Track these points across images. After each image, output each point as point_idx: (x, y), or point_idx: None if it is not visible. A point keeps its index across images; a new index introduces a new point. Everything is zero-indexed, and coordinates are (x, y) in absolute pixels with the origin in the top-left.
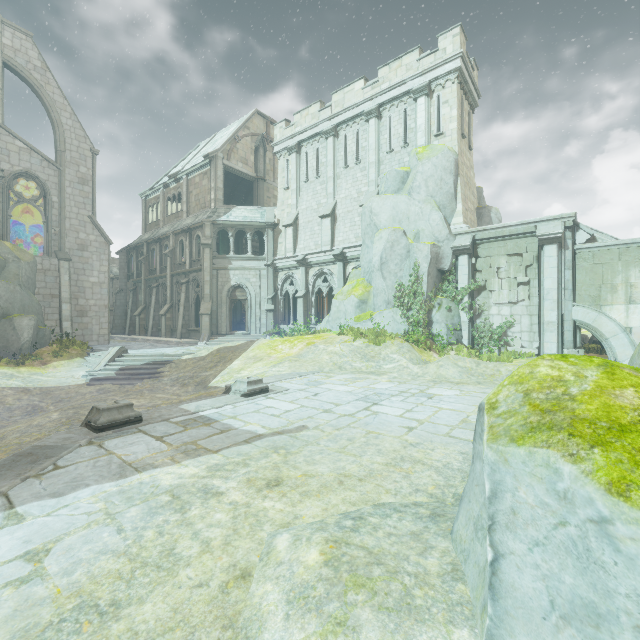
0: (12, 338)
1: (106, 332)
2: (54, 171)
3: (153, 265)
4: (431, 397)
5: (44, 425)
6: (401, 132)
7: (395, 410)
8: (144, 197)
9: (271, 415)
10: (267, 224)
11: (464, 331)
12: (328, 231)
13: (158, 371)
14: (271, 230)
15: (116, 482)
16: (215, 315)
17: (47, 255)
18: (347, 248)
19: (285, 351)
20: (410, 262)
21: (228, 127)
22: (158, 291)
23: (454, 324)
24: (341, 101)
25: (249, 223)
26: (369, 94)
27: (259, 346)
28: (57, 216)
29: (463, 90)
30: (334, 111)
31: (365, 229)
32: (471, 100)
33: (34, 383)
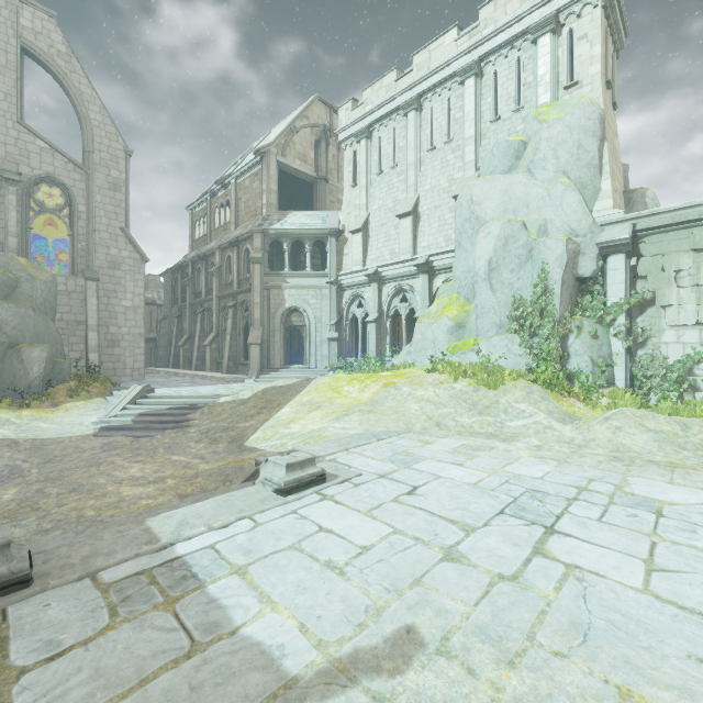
0: (19, 373)
1: (141, 365)
2: (81, 175)
3: (199, 287)
4: (658, 510)
5: None
6: (512, 91)
7: (614, 560)
8: (190, 210)
9: (326, 566)
10: (329, 231)
11: (618, 367)
12: (408, 234)
13: (185, 418)
14: (334, 238)
15: None
16: (266, 345)
17: (73, 274)
18: (434, 255)
19: (353, 395)
20: (533, 267)
21: (284, 121)
22: (203, 317)
23: (602, 357)
24: (426, 62)
25: (307, 231)
26: (465, 46)
27: (317, 387)
28: (84, 228)
29: (607, 19)
30: (416, 77)
31: (461, 226)
32: (616, 38)
33: (29, 433)
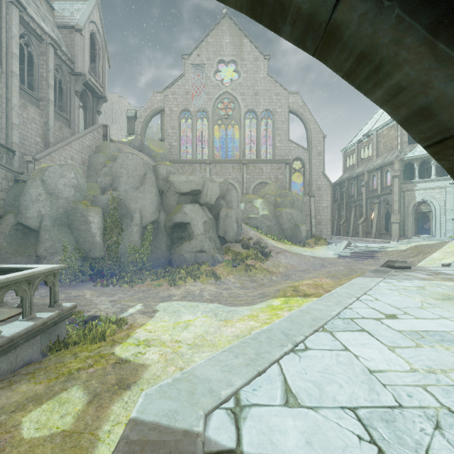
0: (299, 235)
1: (329, 233)
2: (307, 153)
3: (351, 193)
4: None
5: (342, 270)
6: None
7: None
8: (343, 152)
9: None
10: None
11: None
12: None
13: (374, 255)
14: None
15: (425, 281)
16: (402, 223)
17: (304, 195)
18: None
19: None
20: None
21: None
22: (355, 209)
23: None
24: None
25: None
26: None
27: None
28: (308, 175)
29: None
30: None
31: None
32: None
33: (315, 255)
